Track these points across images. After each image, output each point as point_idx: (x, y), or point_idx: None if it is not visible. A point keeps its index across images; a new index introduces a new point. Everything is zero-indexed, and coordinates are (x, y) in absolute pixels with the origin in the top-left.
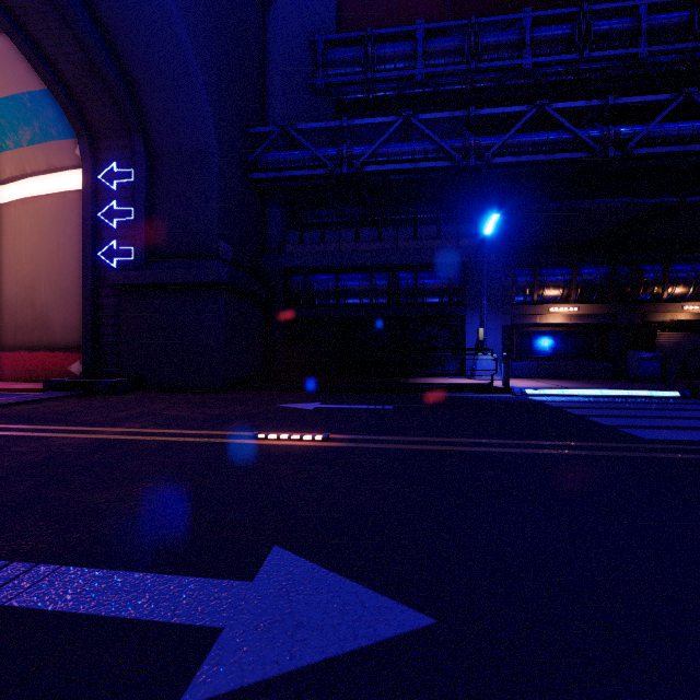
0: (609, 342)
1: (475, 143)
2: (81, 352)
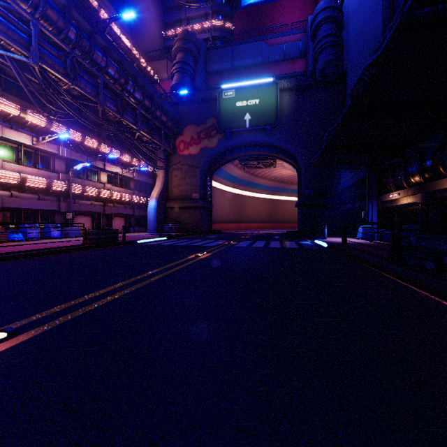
0: (429, 217)
1: None
2: None
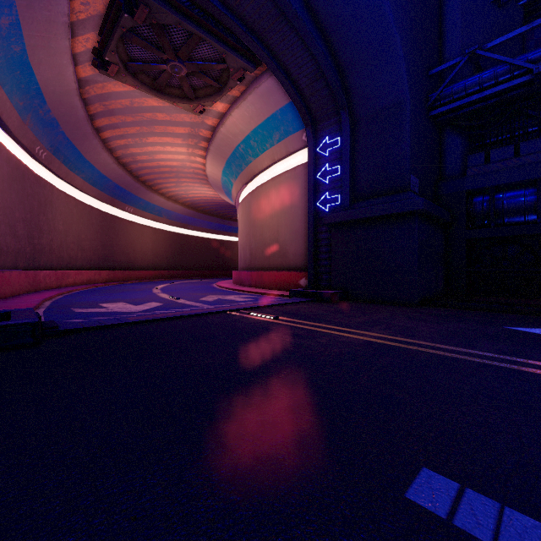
0: None
1: None
2: (306, 272)
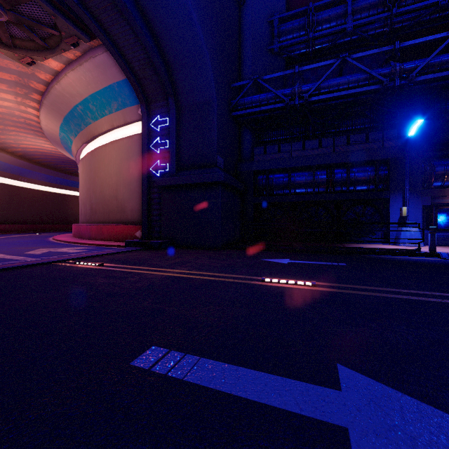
0: None
1: (400, 68)
2: (141, 225)
